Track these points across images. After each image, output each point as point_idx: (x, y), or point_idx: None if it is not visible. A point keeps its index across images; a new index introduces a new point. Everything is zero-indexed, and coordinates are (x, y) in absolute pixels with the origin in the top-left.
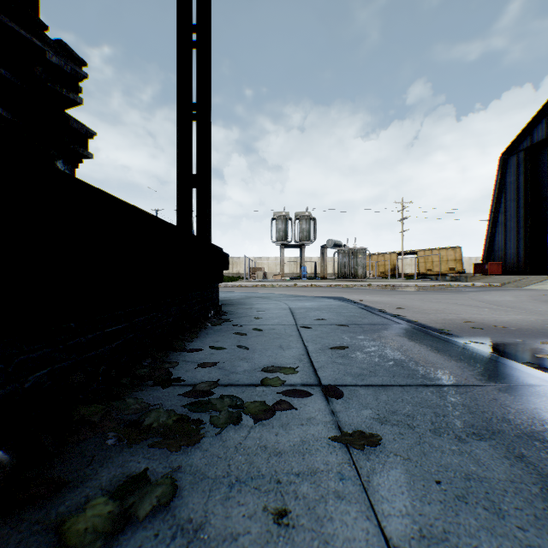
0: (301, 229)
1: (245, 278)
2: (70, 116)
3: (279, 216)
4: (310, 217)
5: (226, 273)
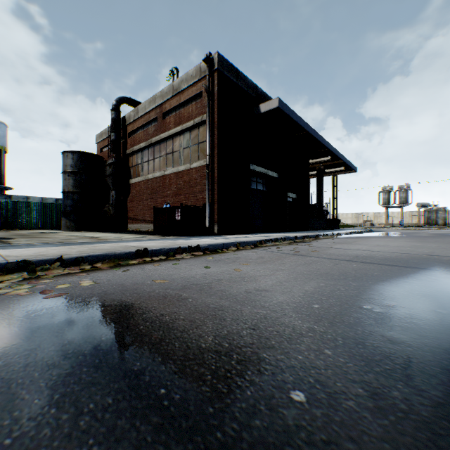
0: (399, 197)
1: (358, 226)
2: (328, 213)
3: (383, 190)
4: (406, 189)
5: (352, 224)
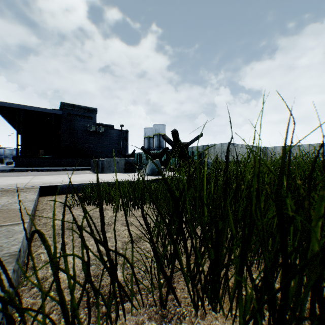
0: None
1: None
2: None
3: None
4: None
5: None
